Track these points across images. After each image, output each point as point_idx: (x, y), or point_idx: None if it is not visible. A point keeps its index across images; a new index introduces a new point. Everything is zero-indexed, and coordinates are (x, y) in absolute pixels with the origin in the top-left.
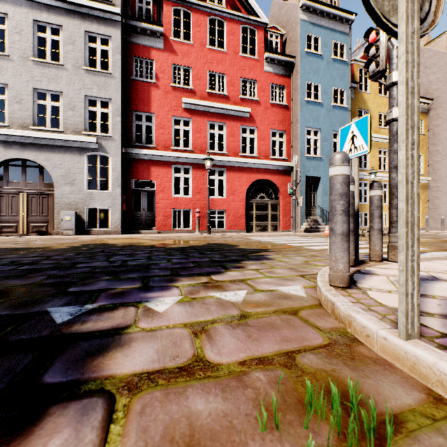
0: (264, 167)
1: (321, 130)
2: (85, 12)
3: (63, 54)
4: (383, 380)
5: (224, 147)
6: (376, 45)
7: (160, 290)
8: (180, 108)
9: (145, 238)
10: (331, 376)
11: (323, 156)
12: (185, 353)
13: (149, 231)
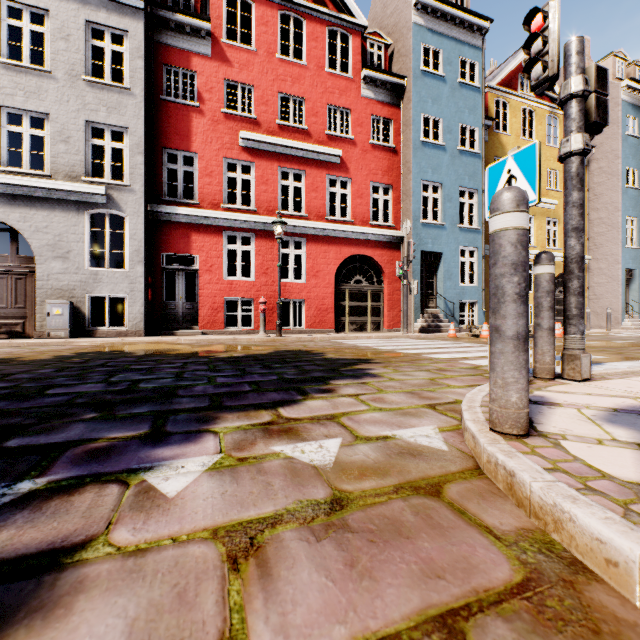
0: (361, 237)
1: (443, 185)
2: None
3: (50, 54)
4: None
5: (303, 207)
6: (544, 36)
7: (181, 442)
8: (236, 146)
9: (181, 342)
10: None
11: (445, 222)
12: (200, 633)
13: (188, 331)
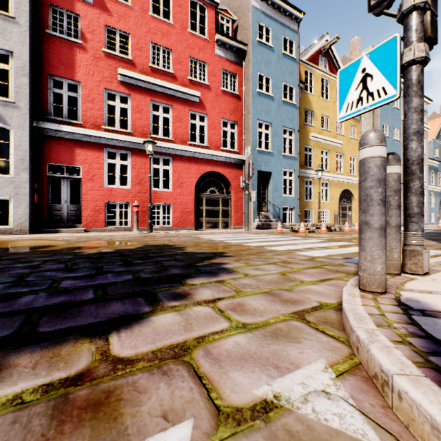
0: (215, 158)
1: (272, 124)
2: None
3: None
4: None
5: (170, 133)
6: None
7: None
8: (115, 80)
9: (62, 239)
10: None
11: (274, 151)
12: None
13: (72, 229)
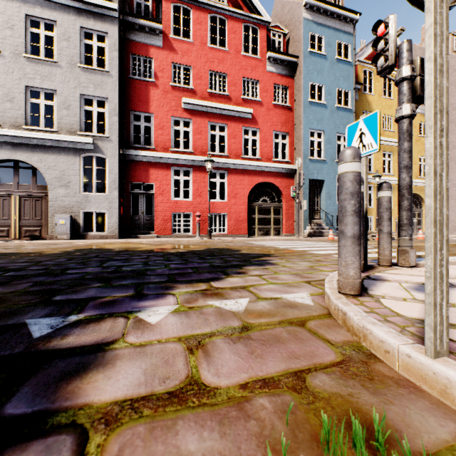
0: (266, 169)
1: (325, 132)
2: (81, 8)
3: (57, 50)
4: (410, 408)
5: (225, 149)
6: (385, 39)
7: (154, 299)
8: (180, 108)
9: (143, 243)
10: (348, 403)
11: (326, 158)
12: (177, 374)
13: (147, 235)
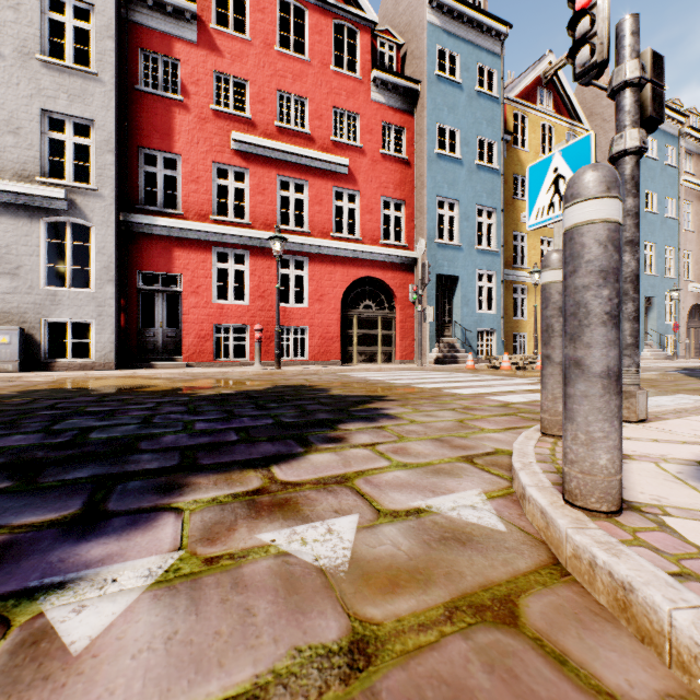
0: (371, 257)
1: (460, 202)
2: None
3: None
4: None
5: (305, 222)
6: (592, 14)
7: (123, 531)
8: (228, 149)
9: (160, 376)
10: None
11: (462, 243)
12: None
13: (170, 363)
